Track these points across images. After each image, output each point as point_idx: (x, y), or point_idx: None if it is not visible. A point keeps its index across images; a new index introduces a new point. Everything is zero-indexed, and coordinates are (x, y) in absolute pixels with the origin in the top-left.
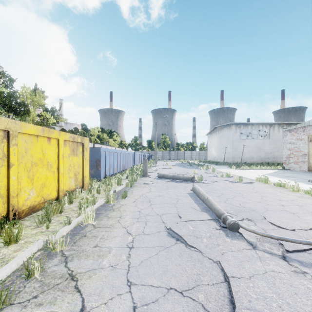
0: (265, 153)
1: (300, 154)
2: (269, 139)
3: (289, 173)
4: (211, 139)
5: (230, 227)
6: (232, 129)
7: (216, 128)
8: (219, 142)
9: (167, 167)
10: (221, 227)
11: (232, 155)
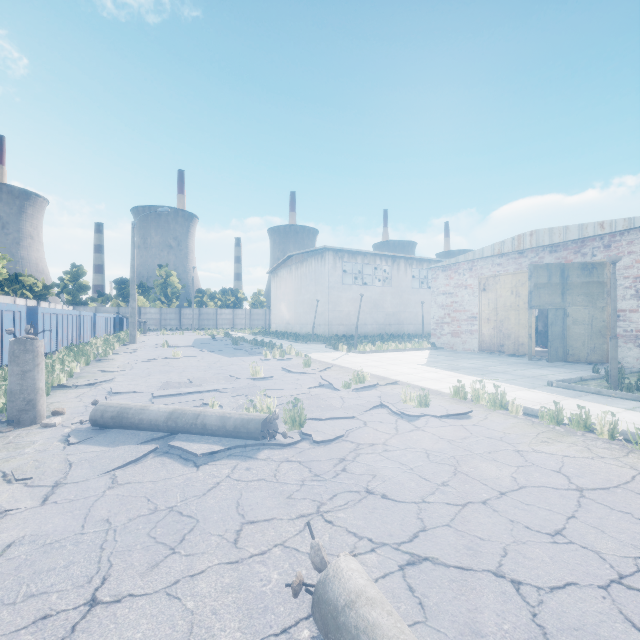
0: (385, 314)
1: (464, 316)
2: (392, 286)
3: (460, 358)
4: (279, 282)
5: None
6: (328, 262)
7: (290, 258)
8: (298, 290)
9: (166, 356)
10: None
11: (327, 319)
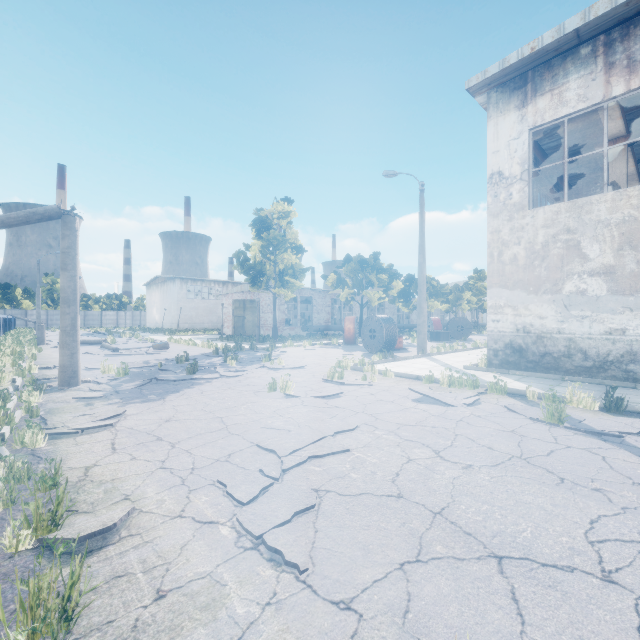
0: (218, 317)
1: (230, 319)
2: None
3: (215, 336)
4: (151, 293)
5: (115, 350)
6: (177, 285)
7: (158, 278)
8: (162, 300)
9: None
10: (112, 351)
11: (176, 320)
